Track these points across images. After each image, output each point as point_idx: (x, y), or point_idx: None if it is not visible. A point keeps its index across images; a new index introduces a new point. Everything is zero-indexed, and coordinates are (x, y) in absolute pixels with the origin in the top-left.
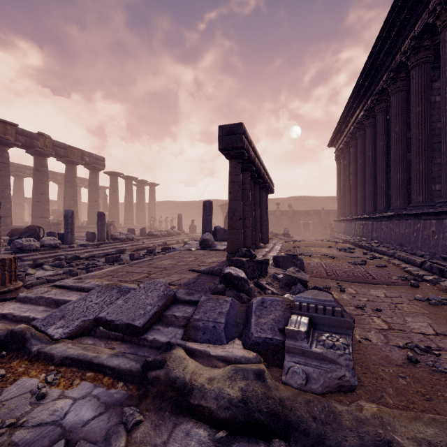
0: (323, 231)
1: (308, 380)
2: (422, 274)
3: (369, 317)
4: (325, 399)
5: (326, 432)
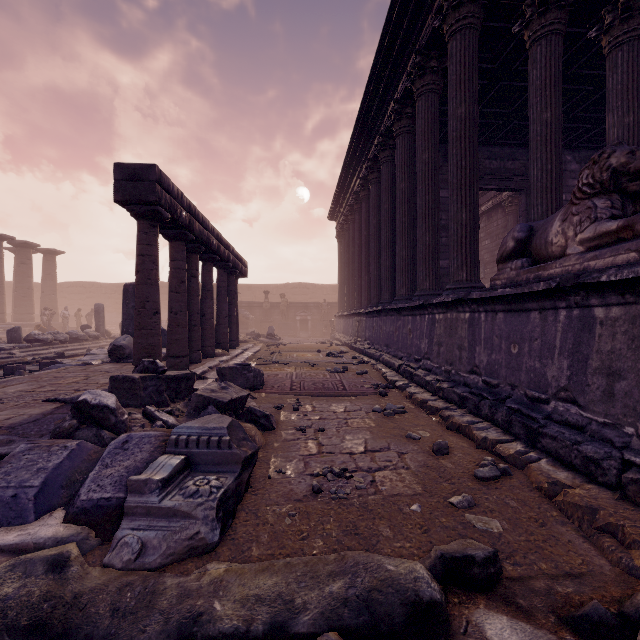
0: (324, 330)
1: (143, 551)
2: (395, 379)
3: (304, 441)
4: (158, 574)
5: (120, 628)
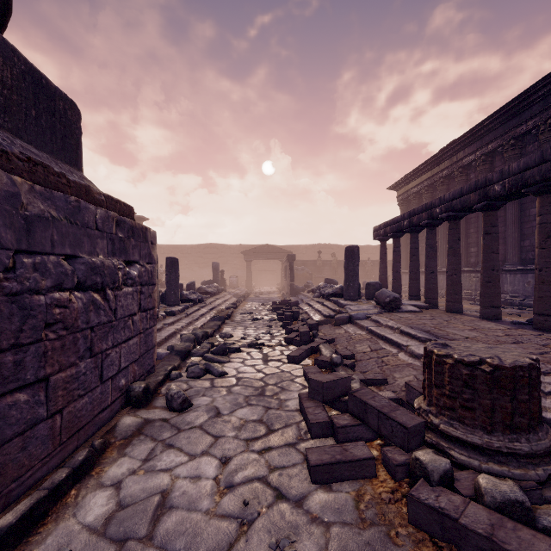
0: None
1: None
2: None
3: None
4: None
5: None
